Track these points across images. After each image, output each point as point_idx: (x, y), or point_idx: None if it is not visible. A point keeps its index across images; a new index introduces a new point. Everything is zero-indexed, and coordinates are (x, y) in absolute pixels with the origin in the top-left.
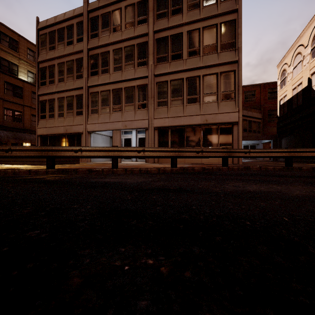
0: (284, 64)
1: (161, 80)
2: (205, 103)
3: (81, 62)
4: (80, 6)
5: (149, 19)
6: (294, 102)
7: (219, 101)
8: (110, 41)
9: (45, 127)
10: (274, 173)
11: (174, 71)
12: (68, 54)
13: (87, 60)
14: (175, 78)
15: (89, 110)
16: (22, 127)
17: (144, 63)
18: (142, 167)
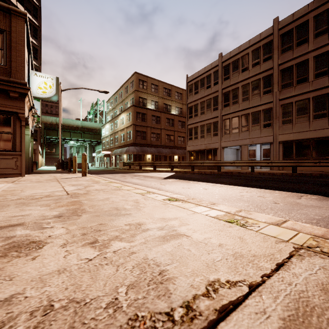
0: None
1: (286, 103)
2: None
3: (217, 98)
4: (216, 60)
5: (274, 56)
6: None
7: None
8: (239, 80)
9: (192, 145)
10: None
11: (299, 93)
12: (207, 95)
13: (221, 97)
14: (301, 99)
15: (223, 132)
16: (173, 145)
17: (269, 91)
18: (270, 172)
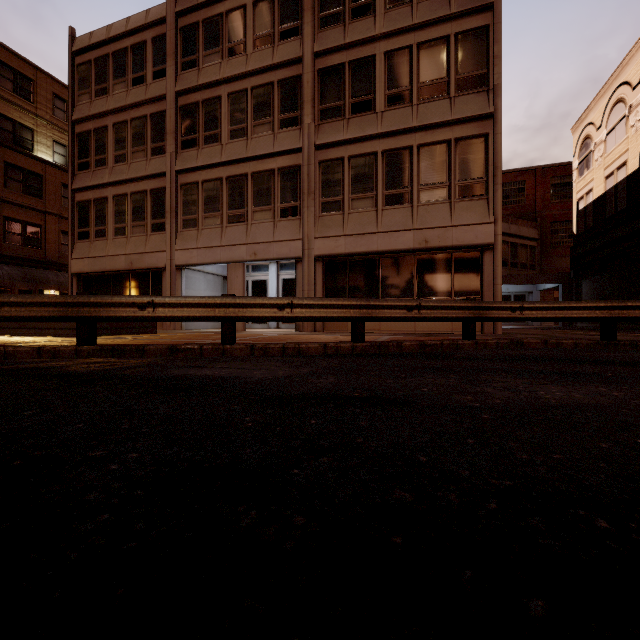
0: (588, 124)
1: (330, 158)
2: (423, 205)
3: (163, 120)
4: (161, 4)
5: (304, 29)
6: (609, 204)
7: (453, 201)
8: (221, 75)
9: (87, 256)
10: (581, 354)
11: (358, 136)
12: (134, 105)
13: (175, 116)
14: (360, 152)
15: (179, 221)
16: (41, 258)
17: (294, 121)
18: (289, 341)
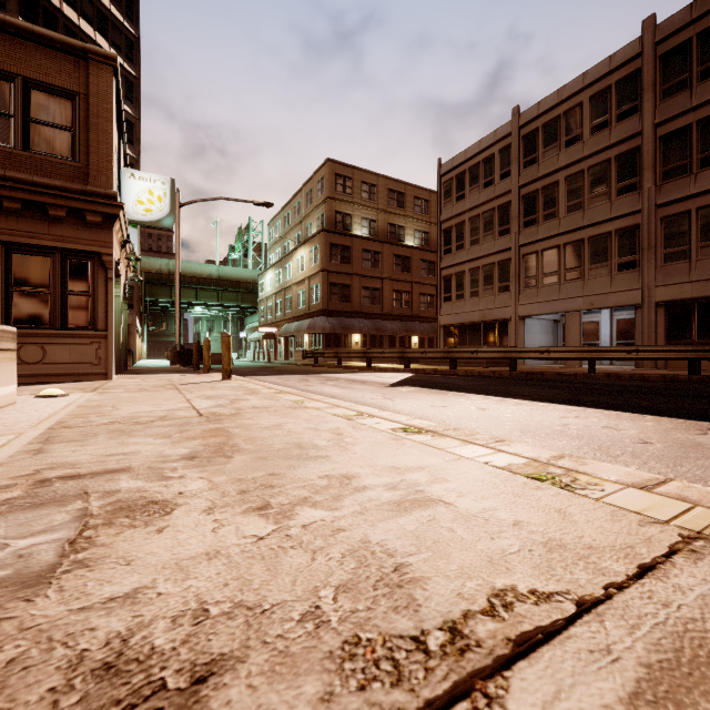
0: None
1: (673, 213)
2: None
3: (508, 209)
4: (506, 123)
5: (643, 107)
6: None
7: None
8: (559, 165)
9: (451, 313)
10: None
11: (708, 189)
12: (485, 202)
13: (518, 204)
14: None
15: (521, 283)
16: (410, 314)
17: (632, 187)
18: (634, 373)
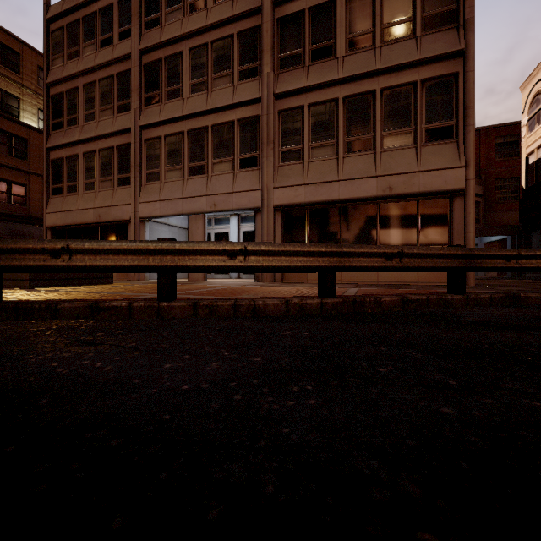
0: (539, 80)
1: (289, 106)
2: (387, 151)
3: (128, 78)
4: None
5: None
6: None
7: (419, 145)
8: (182, 30)
9: (60, 210)
10: None
11: (318, 83)
12: (102, 65)
13: (139, 73)
14: (320, 99)
15: (143, 175)
16: (26, 214)
17: (253, 71)
18: (244, 296)
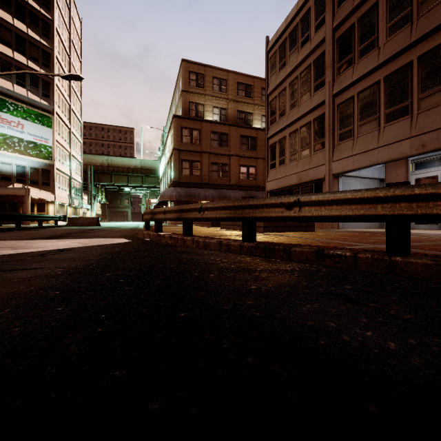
0: None
1: None
2: None
3: (322, 59)
4: None
5: None
6: None
7: None
8: None
9: (275, 179)
10: None
11: None
12: (302, 61)
13: (332, 49)
14: None
15: (336, 136)
16: (255, 185)
17: None
18: None
